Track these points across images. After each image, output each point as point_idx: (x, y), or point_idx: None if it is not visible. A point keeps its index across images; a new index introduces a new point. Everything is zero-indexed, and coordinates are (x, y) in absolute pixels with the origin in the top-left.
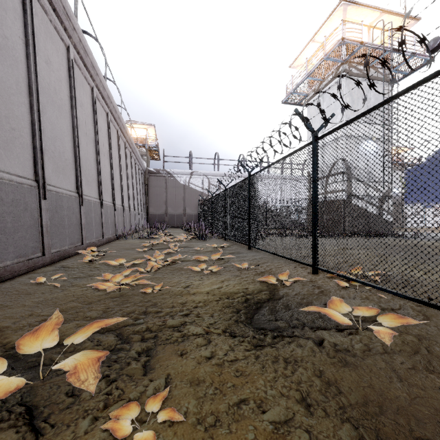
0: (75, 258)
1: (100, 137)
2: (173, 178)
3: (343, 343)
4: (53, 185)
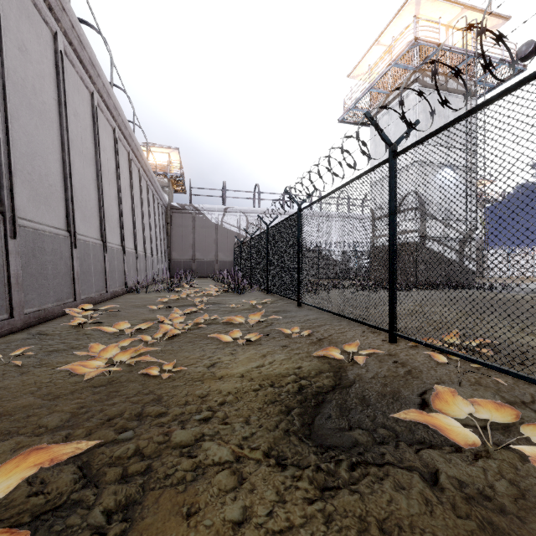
0: (62, 319)
1: (103, 159)
2: (202, 215)
3: (473, 480)
4: (29, 219)
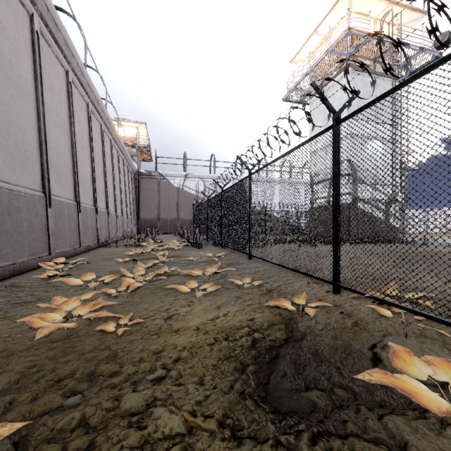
0: (36, 272)
1: (77, 130)
2: (166, 180)
3: None
4: (5, 181)
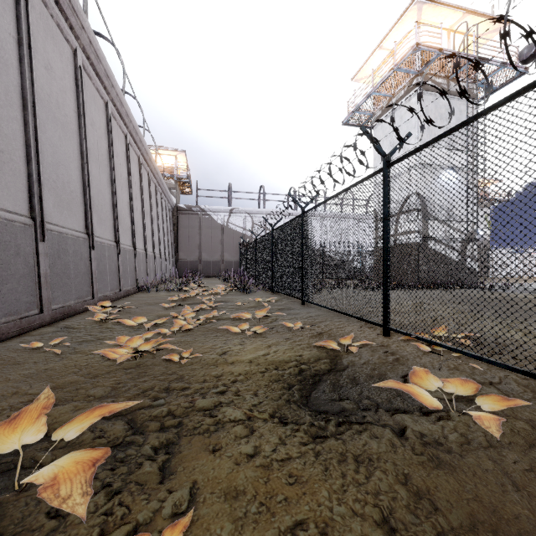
0: (84, 315)
1: (116, 165)
2: (208, 216)
3: (432, 432)
4: (54, 223)
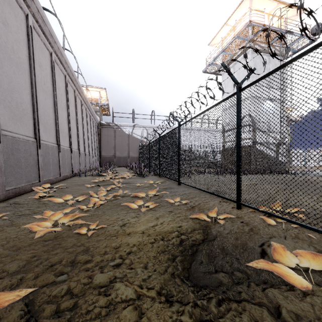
0: (31, 194)
1: (58, 94)
2: (120, 129)
3: (306, 314)
4: (9, 130)
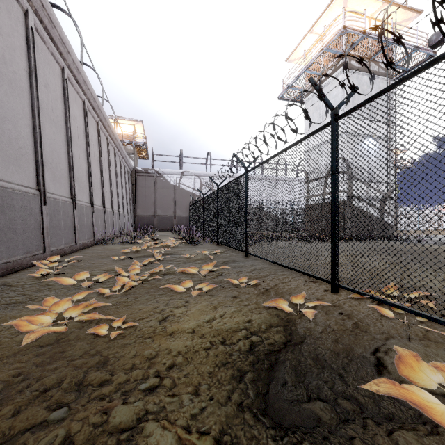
0: (30, 270)
1: (73, 127)
2: (163, 178)
3: None
4: None
